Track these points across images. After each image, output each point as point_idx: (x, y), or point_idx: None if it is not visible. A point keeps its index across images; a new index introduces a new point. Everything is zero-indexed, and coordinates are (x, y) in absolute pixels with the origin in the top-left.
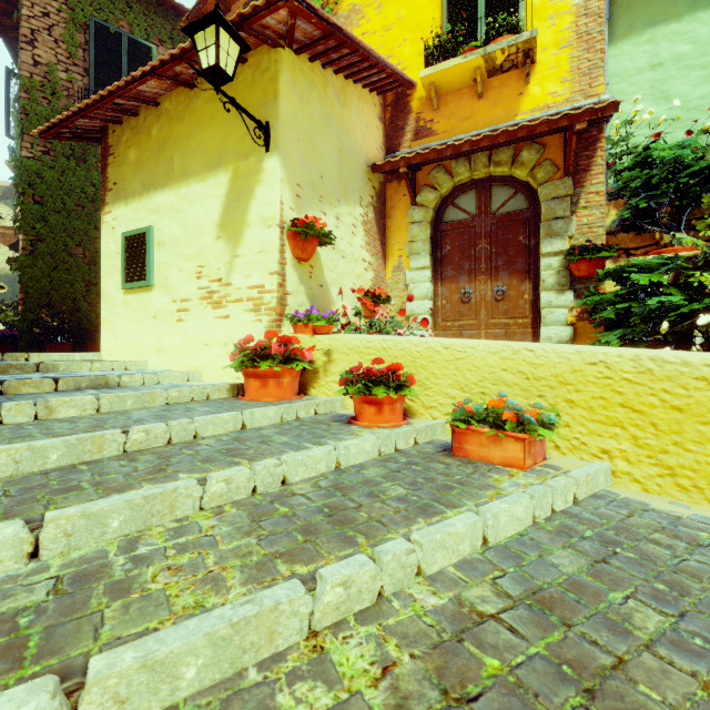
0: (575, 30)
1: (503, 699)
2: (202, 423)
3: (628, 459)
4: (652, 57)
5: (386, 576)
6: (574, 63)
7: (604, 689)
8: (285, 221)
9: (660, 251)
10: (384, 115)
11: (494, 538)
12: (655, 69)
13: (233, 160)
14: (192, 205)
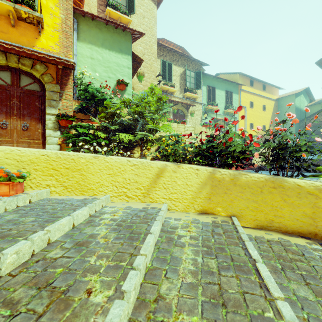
0: (61, 27)
1: None
2: None
3: (55, 186)
4: (91, 54)
5: None
6: (61, 40)
7: None
8: None
9: (91, 122)
10: None
11: None
12: (92, 59)
13: None
14: None
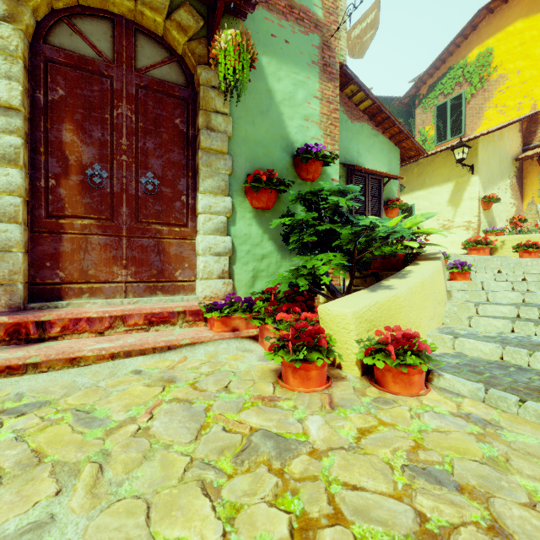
0: None
1: None
2: (473, 256)
3: None
4: None
5: (538, 265)
6: None
7: None
8: (480, 197)
9: None
10: (521, 127)
11: None
12: None
13: (455, 178)
14: (434, 195)
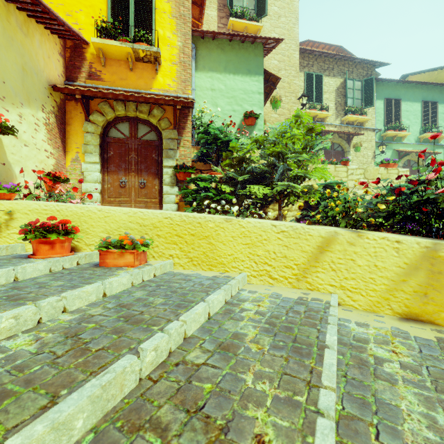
0: (179, 58)
1: (92, 331)
2: None
3: (179, 257)
4: (212, 85)
5: (44, 313)
6: (178, 74)
7: (132, 319)
8: None
9: (212, 173)
10: (64, 53)
11: (110, 293)
12: (212, 91)
13: None
14: None
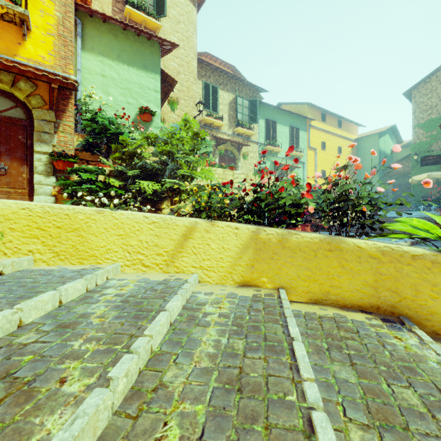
0: (57, 29)
1: None
2: None
3: (41, 253)
4: (102, 70)
5: None
6: (56, 48)
7: None
8: None
9: (101, 165)
10: None
11: None
12: (103, 77)
13: None
14: None
